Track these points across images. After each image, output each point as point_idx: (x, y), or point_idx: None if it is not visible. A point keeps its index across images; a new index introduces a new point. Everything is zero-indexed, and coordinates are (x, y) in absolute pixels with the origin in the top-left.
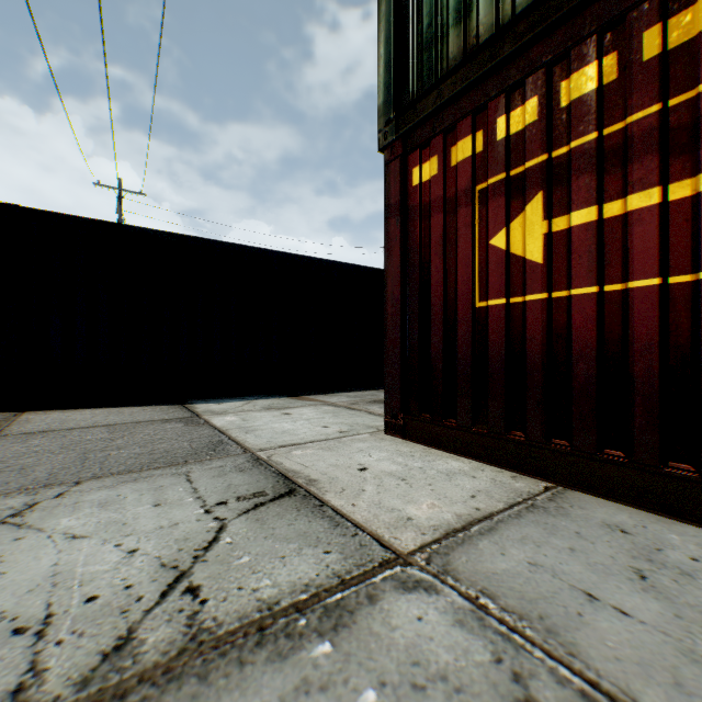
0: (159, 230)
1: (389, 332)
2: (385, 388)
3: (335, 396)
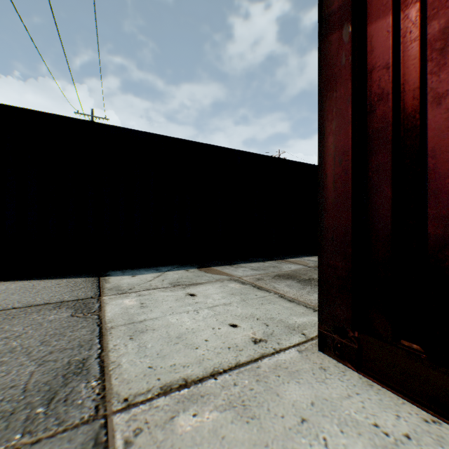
0: (84, 120)
1: (329, 204)
2: (321, 285)
3: (239, 268)
